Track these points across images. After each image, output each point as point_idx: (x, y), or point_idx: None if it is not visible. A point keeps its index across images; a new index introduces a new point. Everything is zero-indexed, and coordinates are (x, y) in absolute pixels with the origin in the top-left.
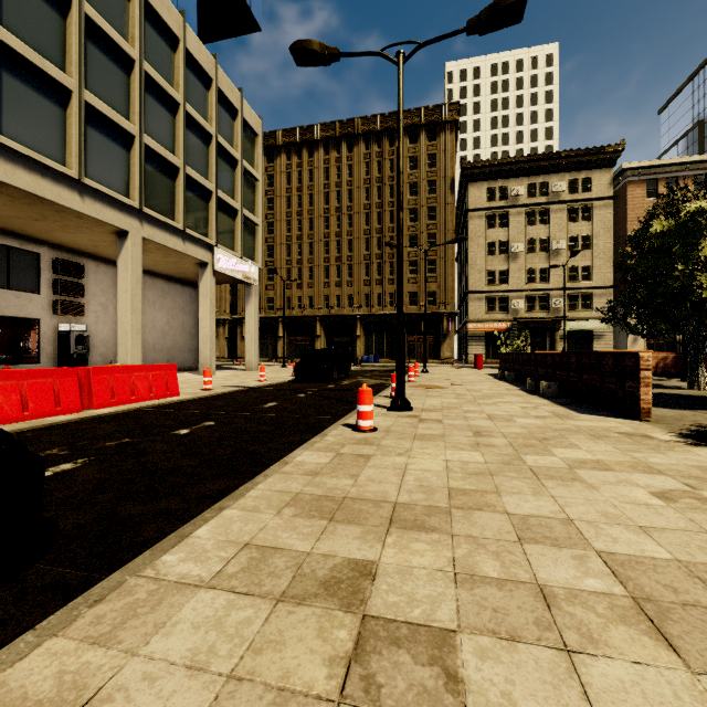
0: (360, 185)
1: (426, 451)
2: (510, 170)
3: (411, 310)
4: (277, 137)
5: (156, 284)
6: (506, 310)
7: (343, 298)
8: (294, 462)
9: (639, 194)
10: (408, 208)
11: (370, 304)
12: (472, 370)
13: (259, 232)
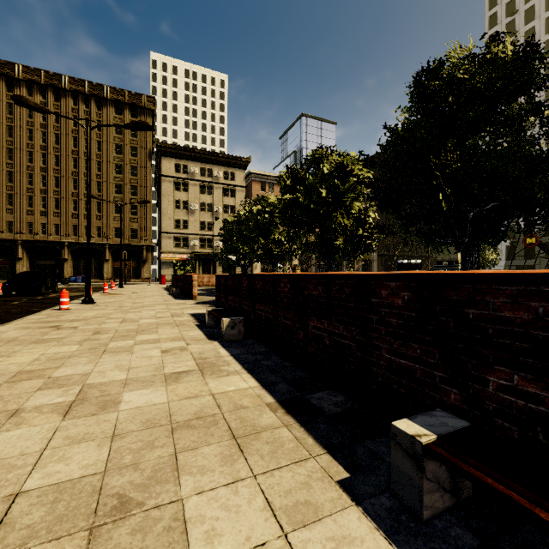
0: (68, 132)
1: (92, 312)
2: (190, 156)
3: (117, 242)
4: None
5: None
6: (187, 246)
7: (49, 227)
8: (28, 318)
9: (257, 188)
10: (114, 162)
11: (78, 234)
12: (157, 285)
13: None
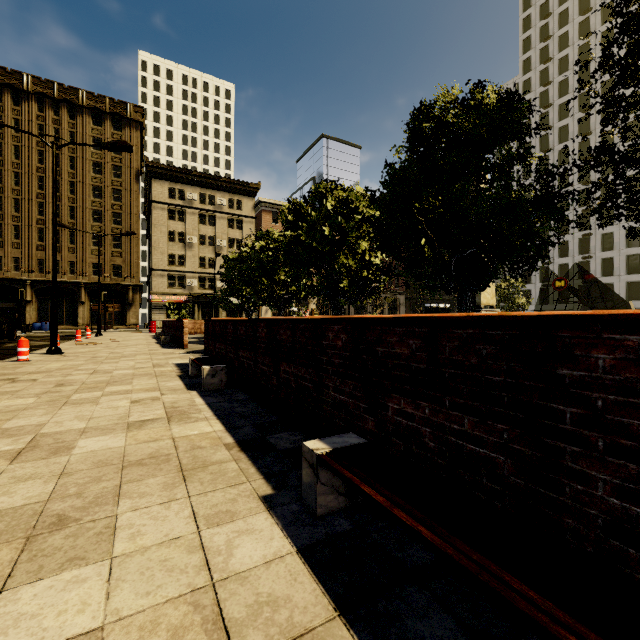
0: (32, 145)
1: (58, 363)
2: (187, 179)
3: (95, 280)
4: None
5: None
6: (184, 287)
7: (6, 260)
8: None
9: (268, 219)
10: (91, 184)
11: (45, 270)
12: (146, 333)
13: None
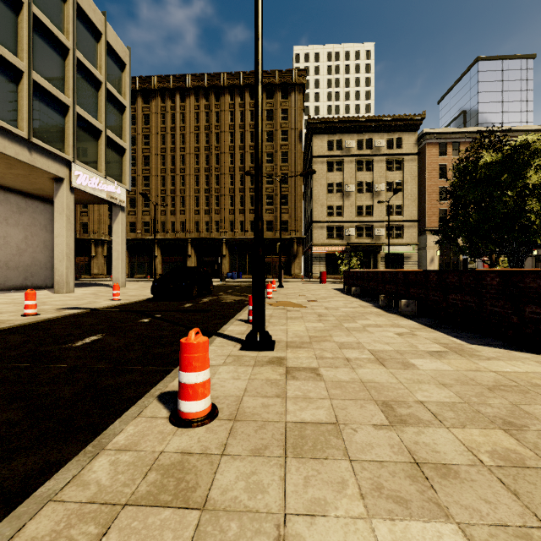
0: (226, 129)
1: (327, 535)
2: (345, 127)
3: (268, 235)
4: (153, 82)
5: (9, 199)
6: (341, 237)
7: (211, 224)
8: None
9: (434, 153)
10: (265, 151)
11: (234, 229)
12: (319, 285)
13: (126, 156)
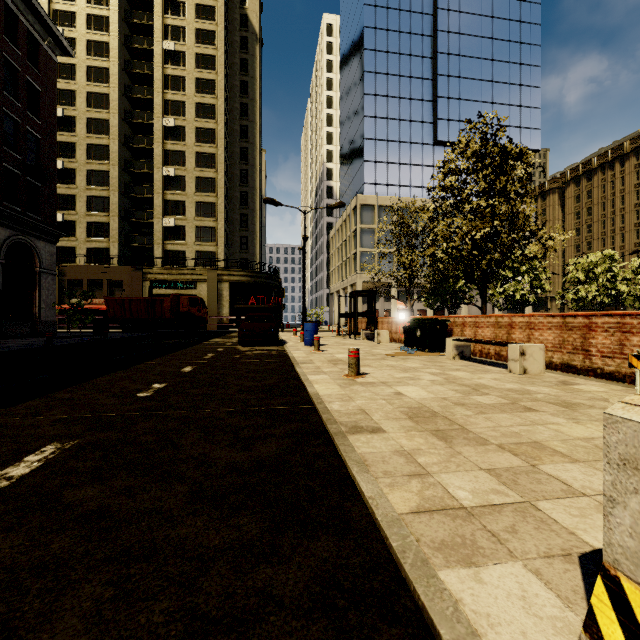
0: None
1: None
2: None
3: None
4: (592, 163)
5: None
6: None
7: None
8: None
9: None
10: None
11: None
12: None
13: None
